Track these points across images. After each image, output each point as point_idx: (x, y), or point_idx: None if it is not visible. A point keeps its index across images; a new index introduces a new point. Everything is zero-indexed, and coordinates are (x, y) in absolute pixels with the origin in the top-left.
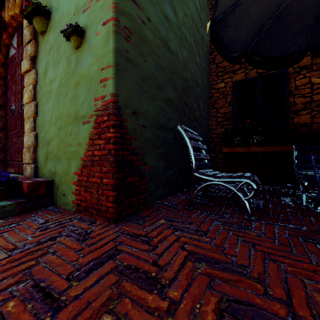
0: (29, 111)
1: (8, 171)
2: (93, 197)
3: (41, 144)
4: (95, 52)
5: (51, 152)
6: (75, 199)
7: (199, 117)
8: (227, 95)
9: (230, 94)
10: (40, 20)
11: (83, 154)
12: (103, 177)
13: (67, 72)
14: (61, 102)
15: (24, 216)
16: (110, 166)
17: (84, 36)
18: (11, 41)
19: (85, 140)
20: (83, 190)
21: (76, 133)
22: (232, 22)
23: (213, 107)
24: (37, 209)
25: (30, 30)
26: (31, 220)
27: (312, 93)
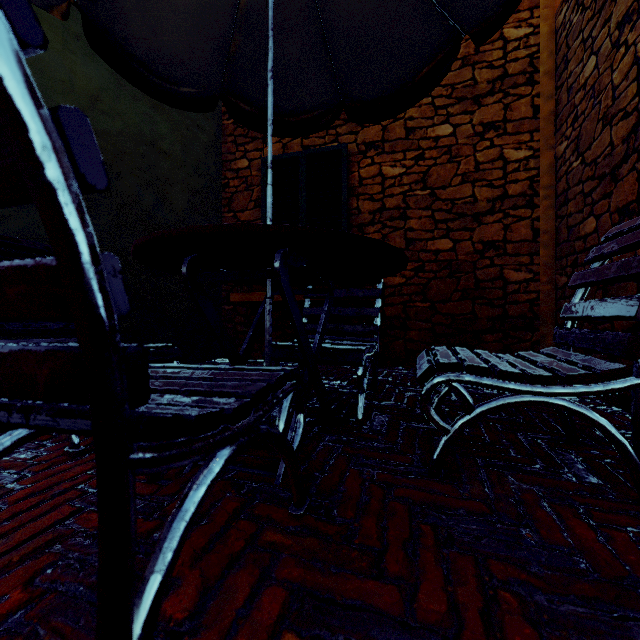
0: None
1: None
2: None
3: None
4: None
5: None
6: None
7: (170, 224)
8: (253, 185)
9: (258, 183)
10: None
11: None
12: None
13: None
14: None
15: None
16: None
17: None
18: None
19: None
20: None
21: None
22: (131, 7)
23: (228, 207)
24: None
25: None
26: None
27: (383, 194)
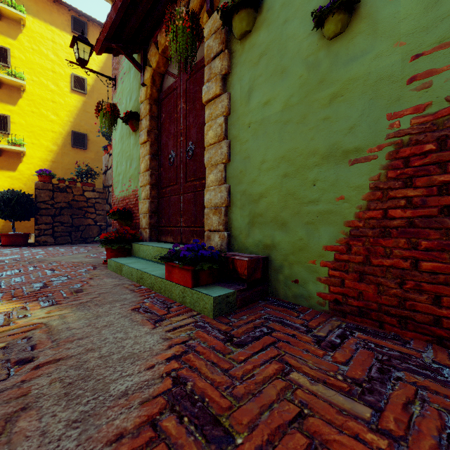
0: (216, 155)
1: (163, 240)
2: (386, 293)
3: (239, 202)
4: (393, 30)
5: (262, 214)
6: (328, 292)
7: None
8: None
9: None
10: (247, 14)
11: (353, 215)
12: (421, 258)
13: (305, 82)
14: (289, 133)
15: (254, 313)
16: (448, 237)
17: (354, 11)
18: (167, 67)
19: (359, 192)
20: (353, 278)
21: (331, 181)
22: None
23: None
24: (254, 301)
25: (219, 38)
26: (275, 322)
27: None
